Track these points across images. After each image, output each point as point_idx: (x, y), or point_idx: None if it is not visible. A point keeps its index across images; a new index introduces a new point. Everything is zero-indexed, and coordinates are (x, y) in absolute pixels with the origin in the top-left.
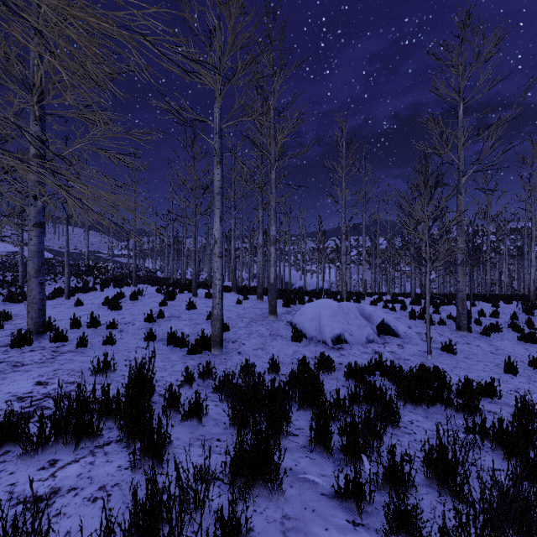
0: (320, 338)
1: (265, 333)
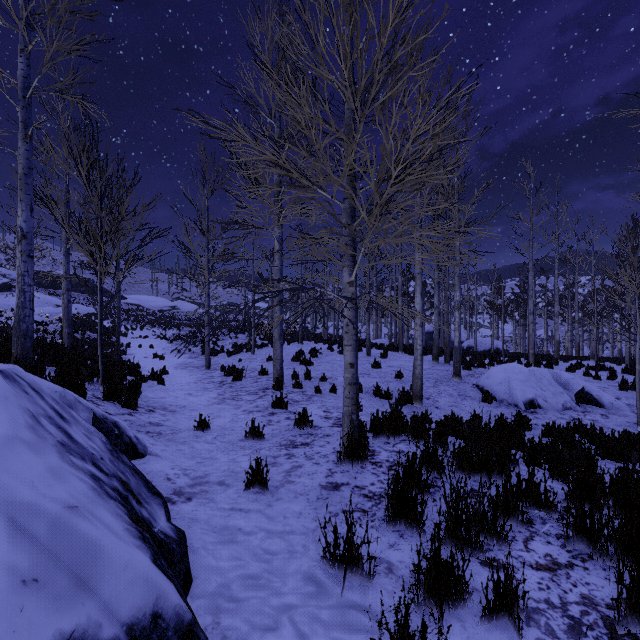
0: (511, 401)
1: (453, 393)
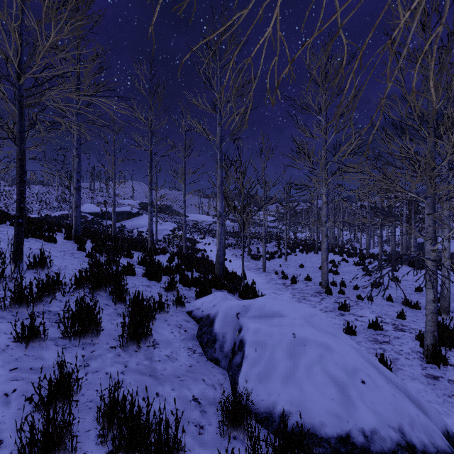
0: None
1: None
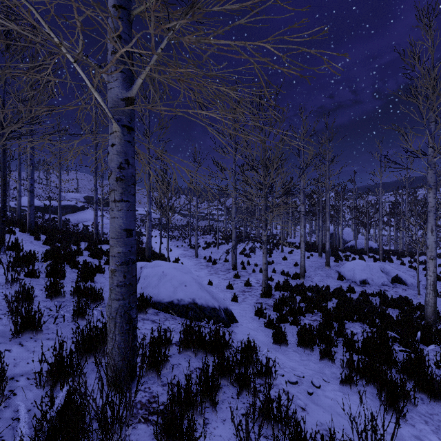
0: (353, 280)
1: (323, 275)
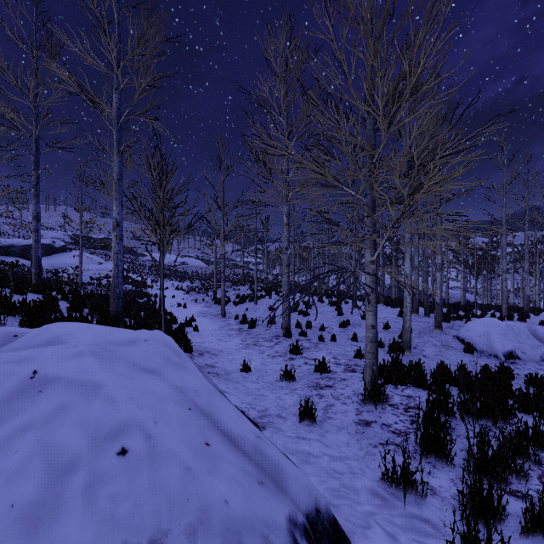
0: (491, 352)
1: (437, 343)
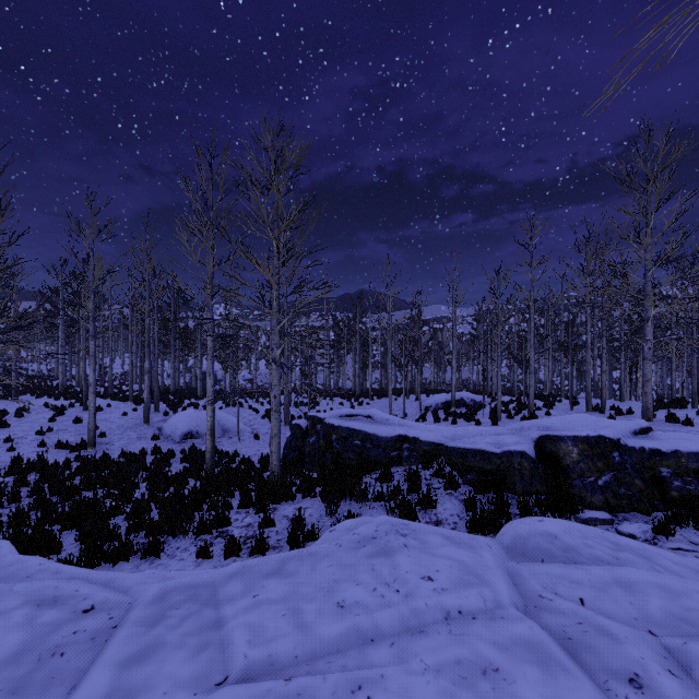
0: (174, 437)
1: (134, 437)
